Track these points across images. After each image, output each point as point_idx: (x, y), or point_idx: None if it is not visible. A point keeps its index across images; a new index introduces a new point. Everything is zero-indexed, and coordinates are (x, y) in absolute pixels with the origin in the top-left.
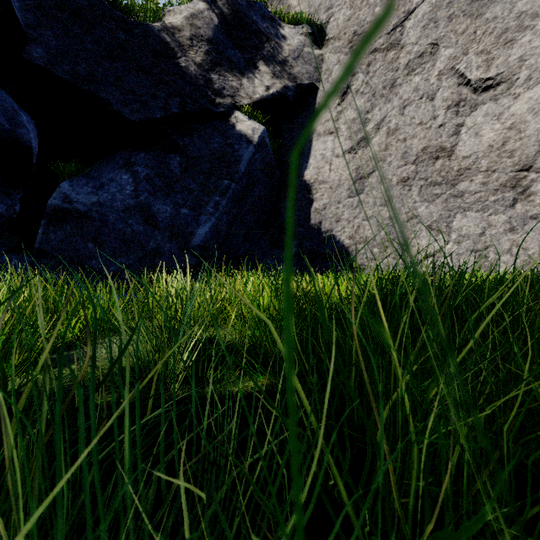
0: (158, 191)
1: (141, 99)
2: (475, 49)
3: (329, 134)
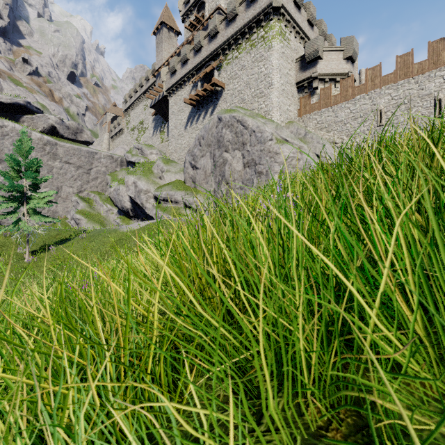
0: None
1: None
2: None
3: None
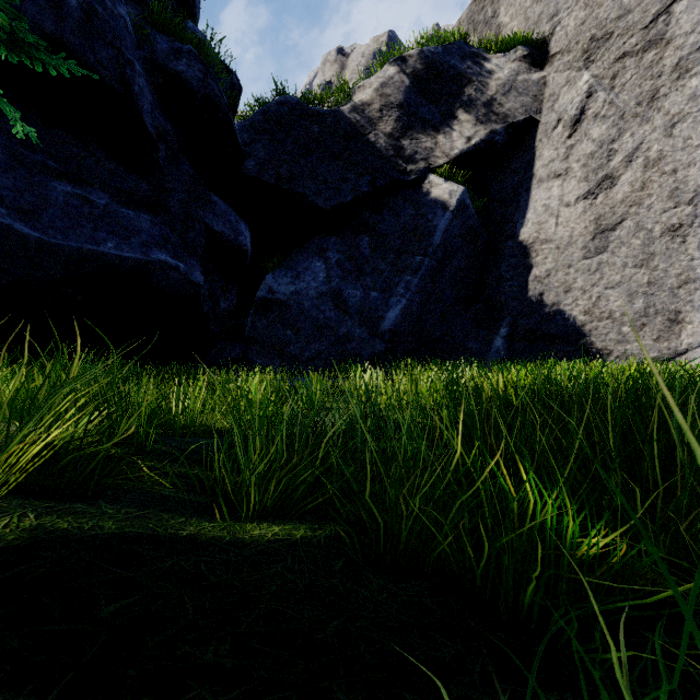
0: (348, 276)
1: (333, 186)
2: None
3: (555, 178)
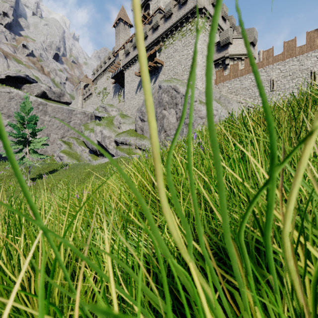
0: None
1: None
2: None
3: None
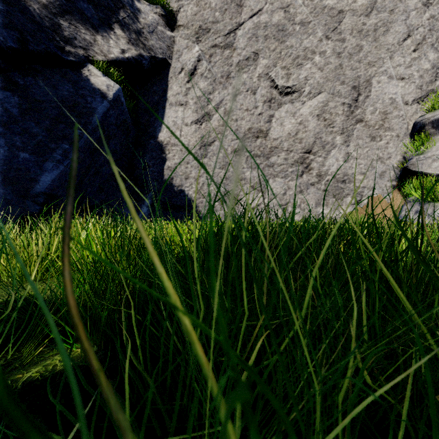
0: None
1: None
2: (281, 64)
3: (180, 105)
